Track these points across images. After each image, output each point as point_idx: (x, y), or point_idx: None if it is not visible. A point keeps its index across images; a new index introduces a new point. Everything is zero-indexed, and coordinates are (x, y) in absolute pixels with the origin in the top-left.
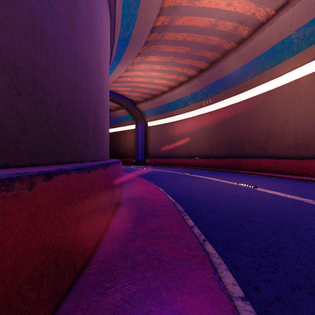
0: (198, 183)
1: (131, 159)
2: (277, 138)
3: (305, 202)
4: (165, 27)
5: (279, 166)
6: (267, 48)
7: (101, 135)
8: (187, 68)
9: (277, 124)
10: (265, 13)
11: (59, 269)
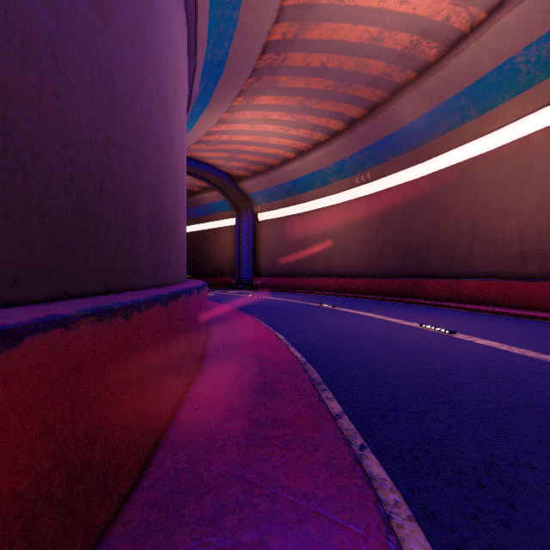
0: (348, 324)
1: (229, 278)
2: (489, 241)
3: (548, 363)
4: (288, 43)
5: (493, 292)
6: (470, 80)
7: (168, 237)
8: (328, 118)
9: (489, 217)
10: (468, 17)
11: (41, 546)
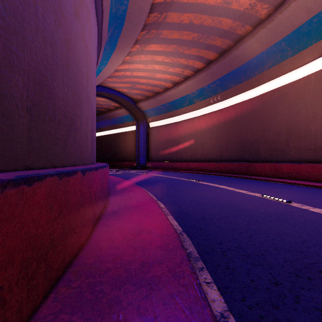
0: (210, 194)
1: (132, 162)
2: (300, 138)
3: None
4: (168, 5)
5: (304, 171)
6: (289, 31)
7: (63, 125)
8: (193, 60)
9: (300, 122)
10: None
11: None
